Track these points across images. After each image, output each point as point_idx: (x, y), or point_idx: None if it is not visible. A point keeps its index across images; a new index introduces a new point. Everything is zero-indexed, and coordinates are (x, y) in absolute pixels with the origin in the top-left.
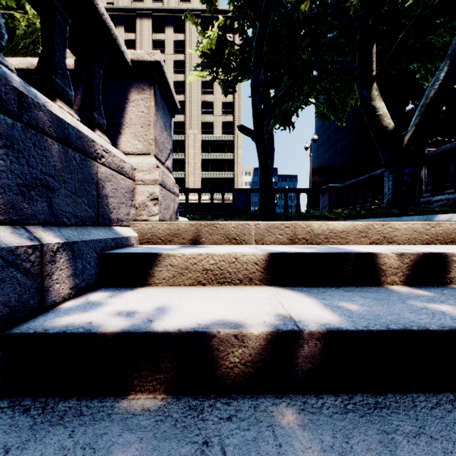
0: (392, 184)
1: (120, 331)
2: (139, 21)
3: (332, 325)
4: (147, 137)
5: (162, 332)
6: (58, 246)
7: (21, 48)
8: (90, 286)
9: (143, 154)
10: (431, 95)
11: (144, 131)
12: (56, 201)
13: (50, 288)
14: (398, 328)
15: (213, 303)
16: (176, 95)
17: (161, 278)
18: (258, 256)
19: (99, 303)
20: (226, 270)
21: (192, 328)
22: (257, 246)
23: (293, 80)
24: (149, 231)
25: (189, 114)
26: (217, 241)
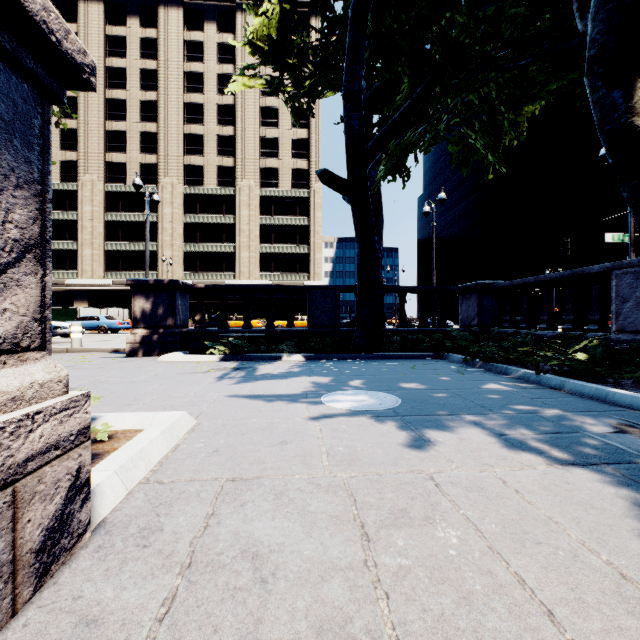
0: None
1: None
2: (163, 9)
3: None
4: None
5: None
6: None
7: None
8: None
9: None
10: None
11: None
12: None
13: None
14: None
15: None
16: (221, 127)
17: None
18: None
19: None
20: None
21: None
22: None
23: (424, 86)
24: None
25: (242, 156)
26: None
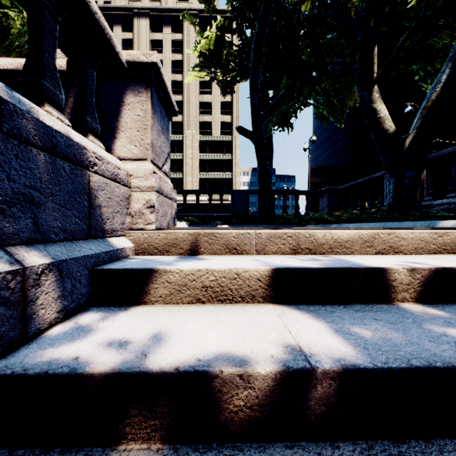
0: (394, 188)
1: (110, 371)
2: (136, 20)
3: (347, 361)
4: (144, 142)
5: (158, 372)
6: (43, 268)
7: (15, 47)
8: (80, 306)
9: (139, 160)
10: (432, 98)
11: (141, 135)
12: (42, 217)
13: (34, 315)
14: (421, 365)
15: (214, 329)
16: (174, 95)
17: (157, 295)
18: (262, 272)
19: (89, 328)
20: (227, 287)
21: (191, 366)
22: (259, 258)
23: (293, 81)
24: (146, 241)
25: (187, 114)
26: (217, 252)
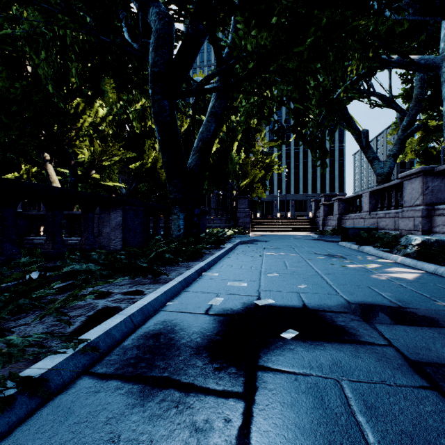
0: None
1: None
2: None
3: None
4: None
5: None
6: None
7: None
8: None
9: None
10: None
11: None
12: None
13: None
14: None
15: None
16: None
17: None
18: None
19: None
20: None
21: None
22: None
23: None
24: None
25: None
26: None
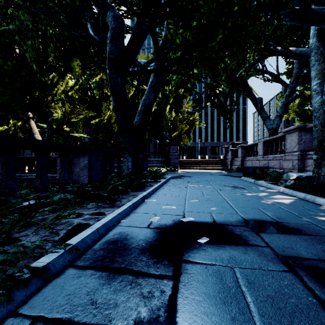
0: None
1: None
2: None
3: None
4: None
5: None
6: None
7: None
8: None
9: None
10: None
11: None
12: None
13: None
14: None
15: None
16: None
17: None
18: None
19: None
20: None
21: None
22: None
23: None
24: None
25: None
26: None
